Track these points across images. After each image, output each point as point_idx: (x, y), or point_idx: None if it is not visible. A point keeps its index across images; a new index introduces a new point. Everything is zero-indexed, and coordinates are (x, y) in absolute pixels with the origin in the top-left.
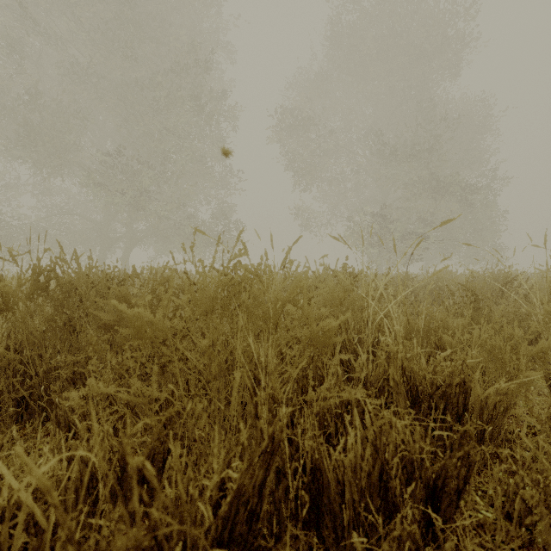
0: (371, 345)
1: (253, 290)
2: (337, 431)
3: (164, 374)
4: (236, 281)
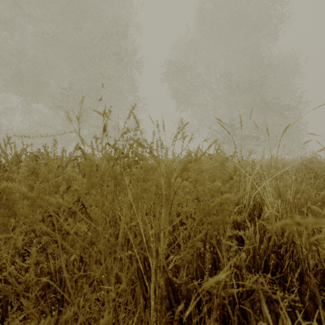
0: (248, 214)
1: (144, 164)
2: (234, 316)
3: (57, 246)
4: (127, 154)
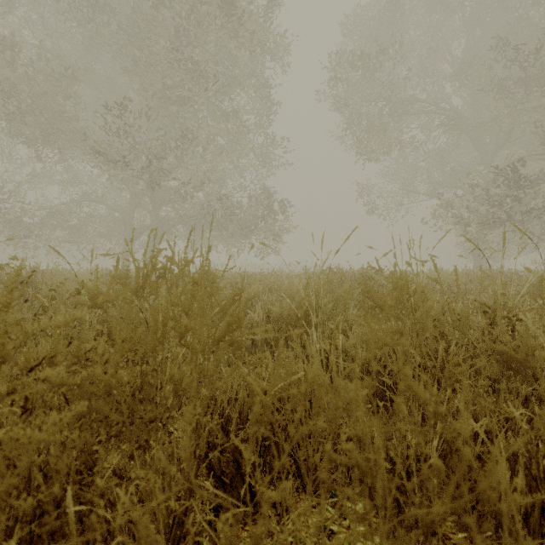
0: None
1: None
2: None
3: None
4: None
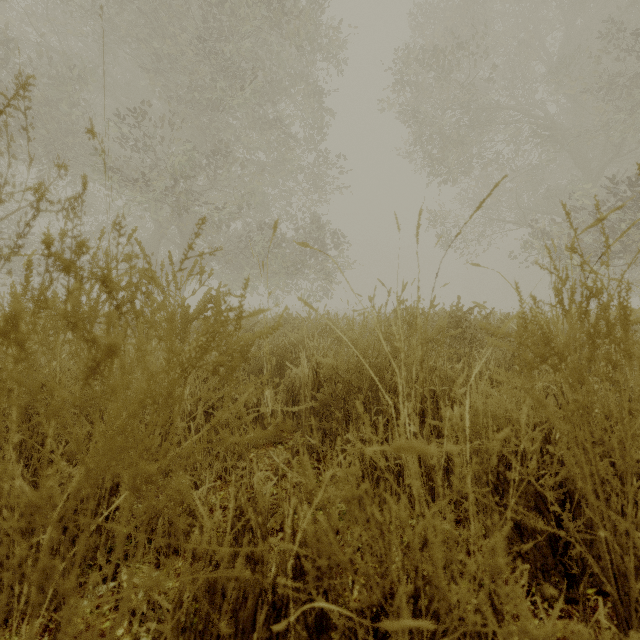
0: None
1: None
2: None
3: None
4: None
